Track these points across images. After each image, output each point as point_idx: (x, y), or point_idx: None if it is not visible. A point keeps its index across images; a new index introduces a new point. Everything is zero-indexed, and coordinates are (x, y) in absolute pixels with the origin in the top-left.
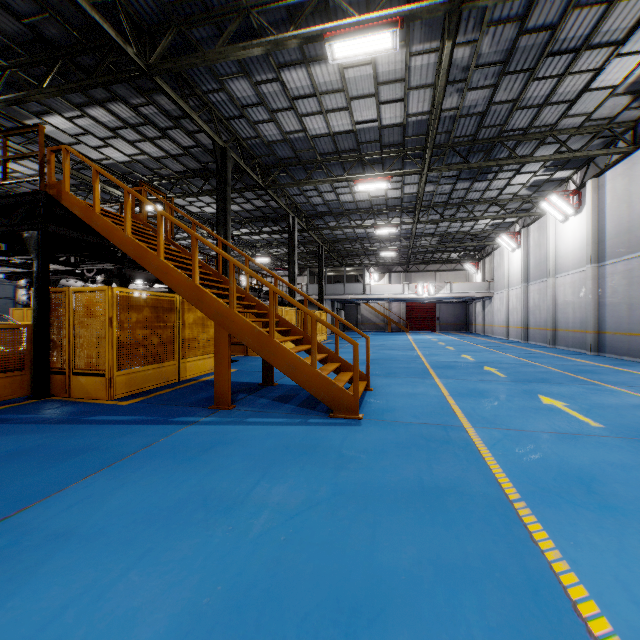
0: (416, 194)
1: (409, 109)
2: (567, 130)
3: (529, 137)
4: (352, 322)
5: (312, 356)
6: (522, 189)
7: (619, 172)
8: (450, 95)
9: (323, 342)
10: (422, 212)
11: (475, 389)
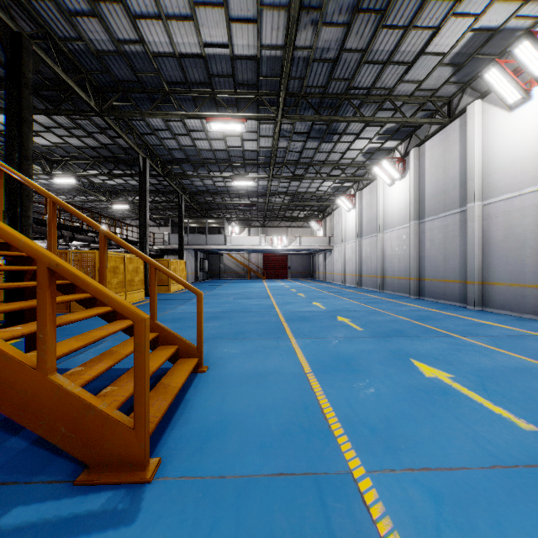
0: (271, 149)
1: (263, 38)
2: (401, 97)
3: (371, 98)
4: (215, 271)
5: (39, 348)
6: (359, 155)
7: (437, 142)
8: (305, 28)
9: (180, 291)
10: (276, 169)
11: (339, 355)
